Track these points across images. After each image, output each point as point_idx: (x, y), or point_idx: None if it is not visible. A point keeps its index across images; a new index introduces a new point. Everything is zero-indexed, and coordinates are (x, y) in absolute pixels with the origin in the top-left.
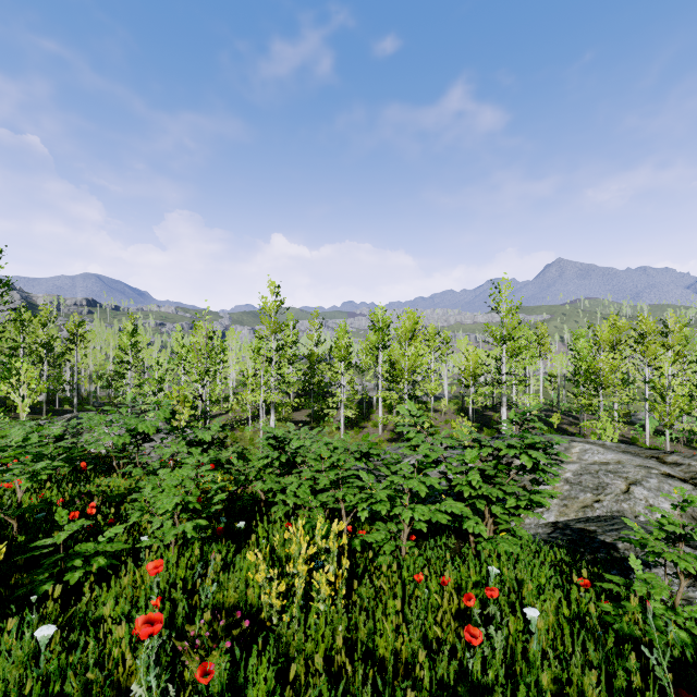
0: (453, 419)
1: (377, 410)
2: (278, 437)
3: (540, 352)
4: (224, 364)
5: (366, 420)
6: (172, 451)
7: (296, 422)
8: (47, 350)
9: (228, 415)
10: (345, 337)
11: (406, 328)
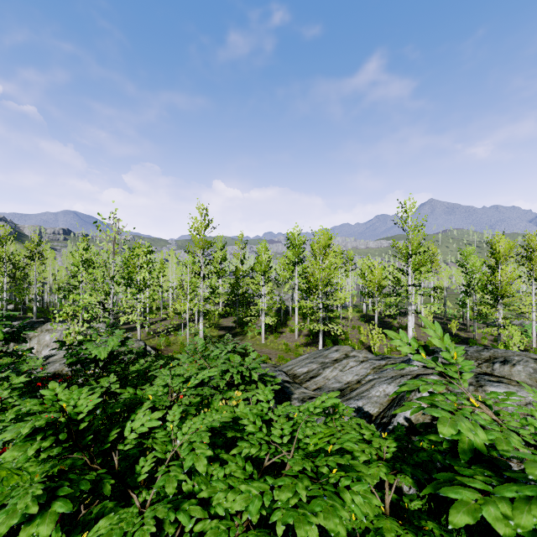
0: (359, 325)
1: (293, 317)
2: (81, 416)
3: (431, 268)
4: (164, 278)
5: (283, 326)
6: (5, 388)
7: (224, 327)
8: (6, 265)
9: (166, 321)
10: (266, 254)
11: (321, 243)
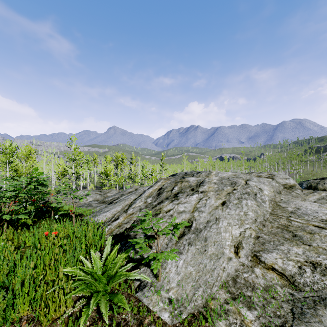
0: None
1: None
2: None
3: (95, 164)
4: None
5: None
6: None
7: None
8: None
9: None
10: None
11: (24, 153)
